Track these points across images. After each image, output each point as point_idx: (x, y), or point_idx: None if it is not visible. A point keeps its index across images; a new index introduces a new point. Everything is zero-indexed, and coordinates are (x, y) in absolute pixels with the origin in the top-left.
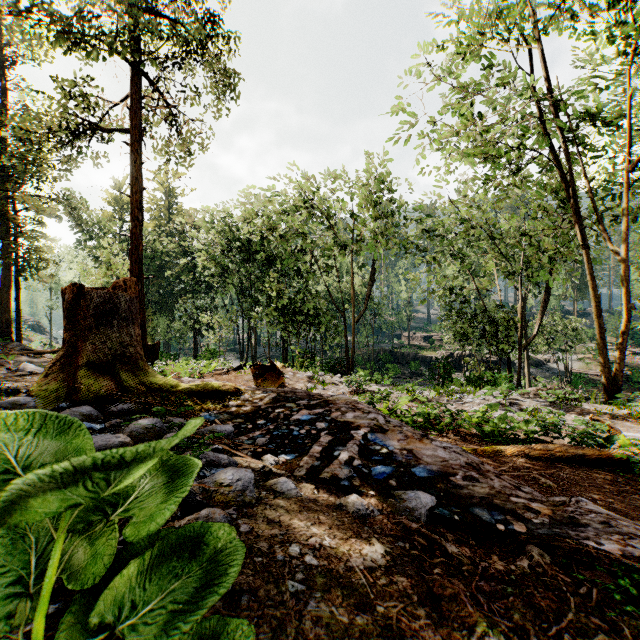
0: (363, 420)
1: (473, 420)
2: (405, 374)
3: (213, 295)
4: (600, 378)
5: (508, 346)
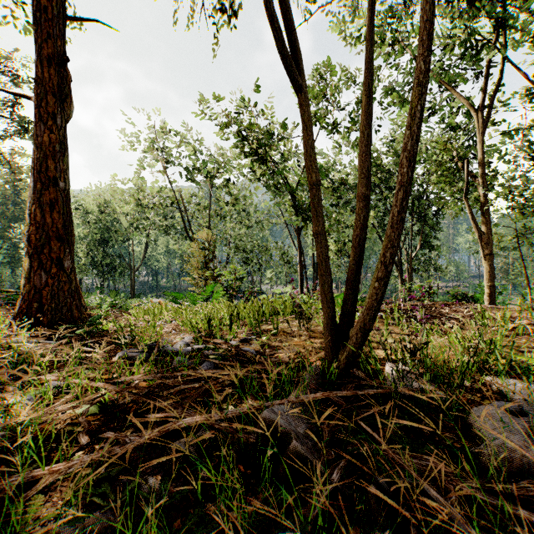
0: None
1: None
2: None
3: None
4: None
5: None
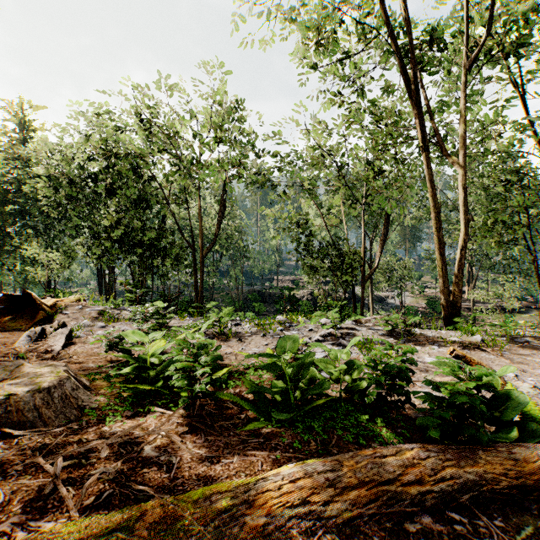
0: None
1: None
2: (271, 312)
3: (71, 234)
4: (425, 310)
5: (352, 277)
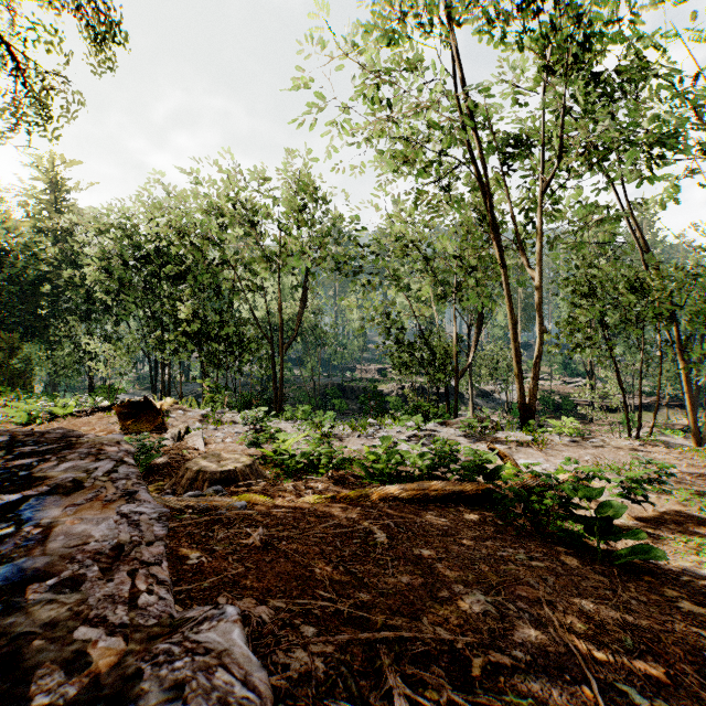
0: (70, 473)
1: (371, 457)
2: (354, 410)
3: (117, 318)
4: (538, 407)
5: (445, 375)
